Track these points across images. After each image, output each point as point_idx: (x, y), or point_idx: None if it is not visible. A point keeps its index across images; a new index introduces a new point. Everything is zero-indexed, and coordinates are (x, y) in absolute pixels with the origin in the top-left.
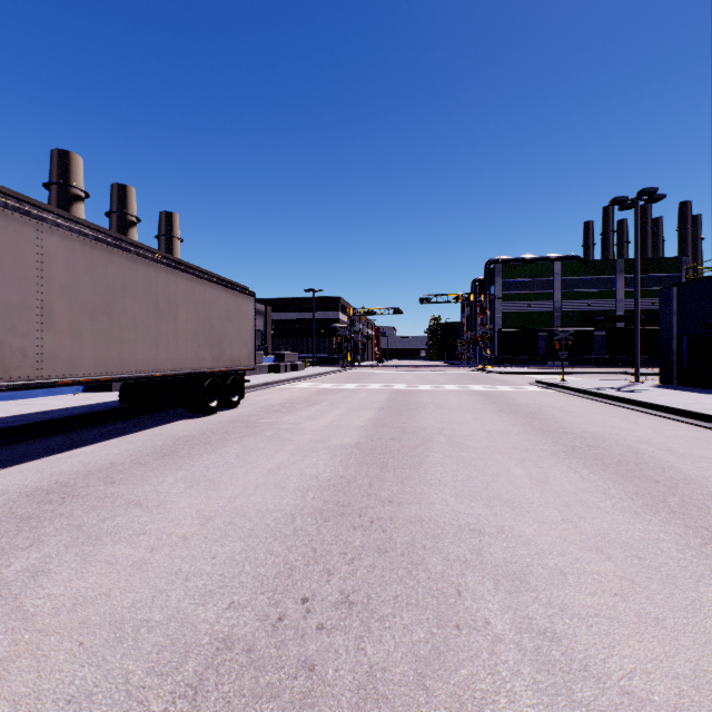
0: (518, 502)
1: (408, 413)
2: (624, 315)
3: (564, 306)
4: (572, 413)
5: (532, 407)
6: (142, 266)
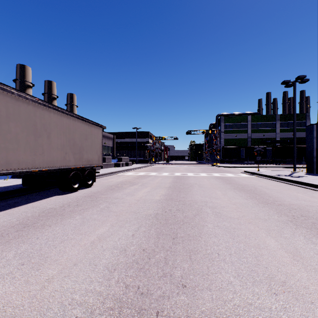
0: (295, 286)
1: (185, 190)
2: (280, 140)
3: (252, 136)
4: (274, 190)
5: (250, 186)
6: (23, 103)
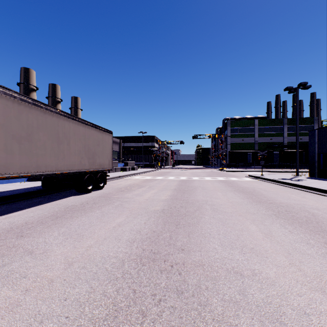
0: (259, 250)
1: (189, 192)
2: (287, 144)
3: (259, 140)
4: (271, 192)
5: (250, 189)
6: (49, 115)
